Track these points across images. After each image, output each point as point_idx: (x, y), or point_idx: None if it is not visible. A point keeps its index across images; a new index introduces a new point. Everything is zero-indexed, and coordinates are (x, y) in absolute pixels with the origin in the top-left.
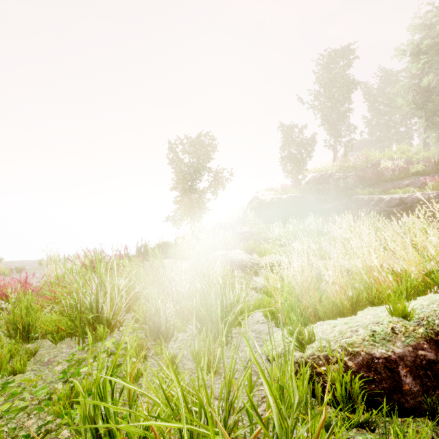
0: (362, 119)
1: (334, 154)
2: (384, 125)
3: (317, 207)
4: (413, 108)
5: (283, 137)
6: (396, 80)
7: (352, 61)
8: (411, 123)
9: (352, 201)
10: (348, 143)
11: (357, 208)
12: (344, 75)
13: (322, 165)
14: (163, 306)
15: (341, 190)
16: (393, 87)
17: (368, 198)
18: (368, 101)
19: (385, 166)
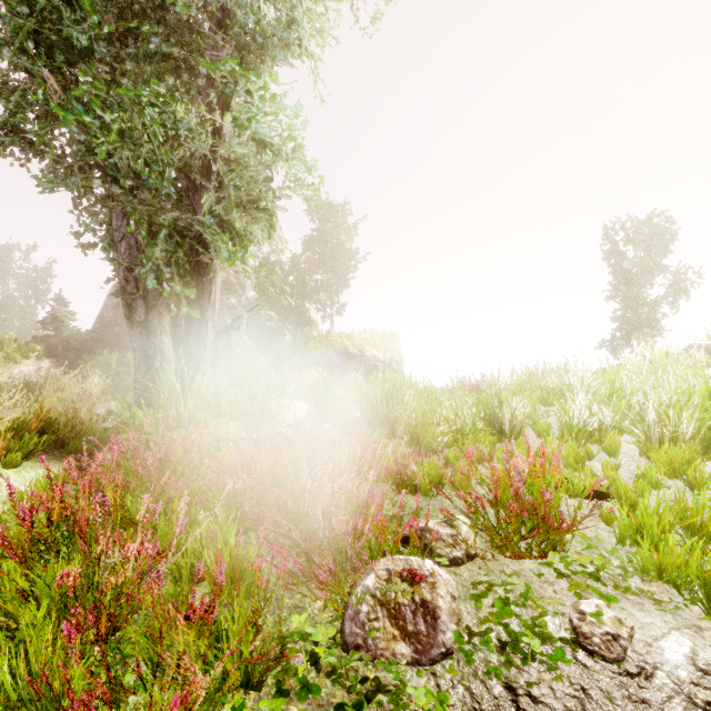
0: None
1: None
2: None
3: None
4: None
5: None
6: None
7: None
8: None
9: None
10: None
11: None
12: None
13: None
14: (627, 383)
15: None
16: None
17: None
18: None
19: None
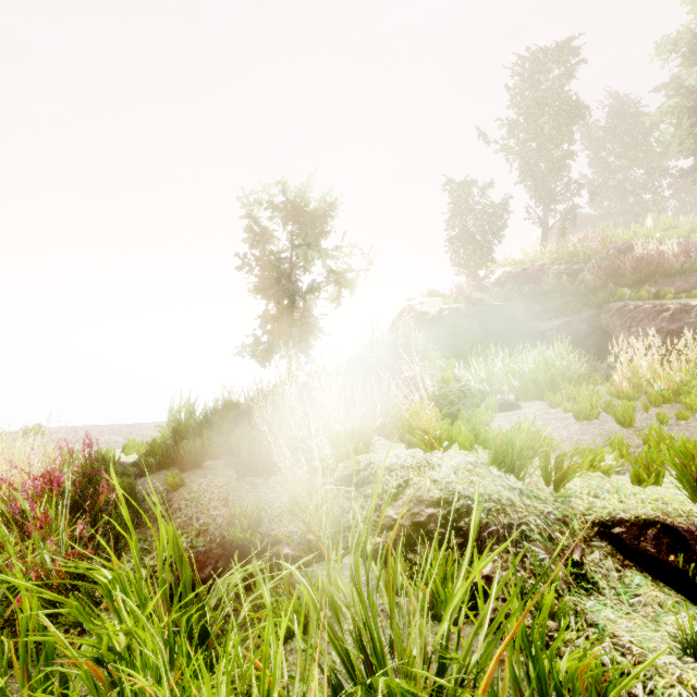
0: (580, 177)
1: (543, 233)
2: (616, 190)
3: (529, 325)
4: (689, 148)
5: (452, 202)
6: (635, 114)
7: (575, 69)
8: (659, 187)
9: (610, 312)
10: (566, 214)
11: (627, 326)
12: (561, 93)
13: (523, 252)
14: None
15: (573, 293)
16: (631, 125)
17: (652, 306)
18: (591, 147)
19: (656, 248)
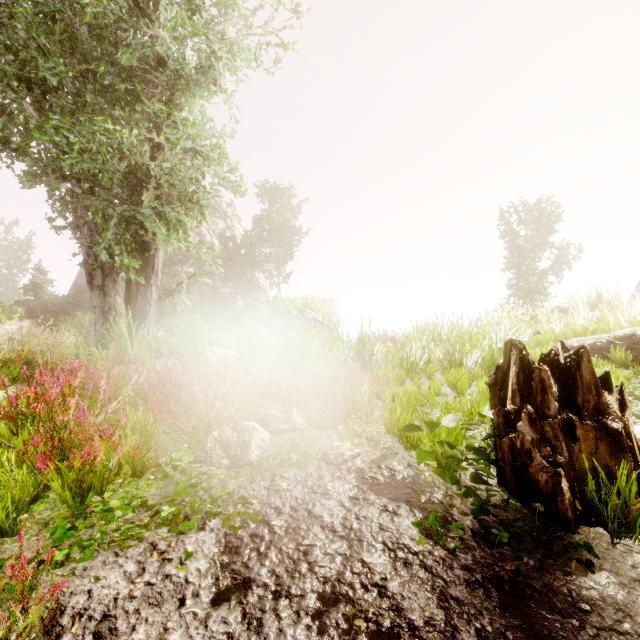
0: None
1: None
2: None
3: None
4: None
5: None
6: None
7: None
8: None
9: None
10: None
11: None
12: None
13: None
14: None
15: None
16: None
17: None
18: None
19: None
